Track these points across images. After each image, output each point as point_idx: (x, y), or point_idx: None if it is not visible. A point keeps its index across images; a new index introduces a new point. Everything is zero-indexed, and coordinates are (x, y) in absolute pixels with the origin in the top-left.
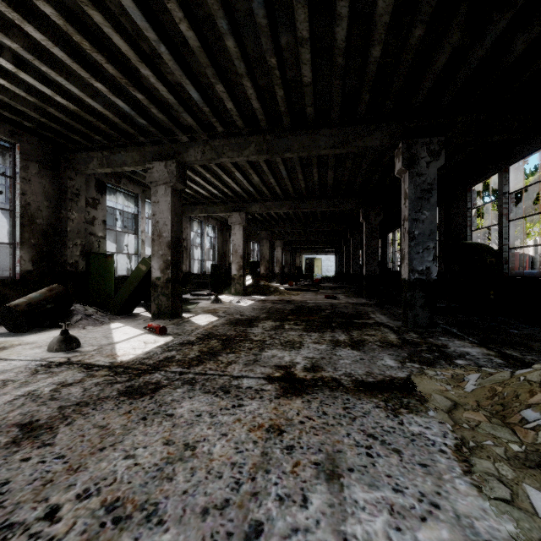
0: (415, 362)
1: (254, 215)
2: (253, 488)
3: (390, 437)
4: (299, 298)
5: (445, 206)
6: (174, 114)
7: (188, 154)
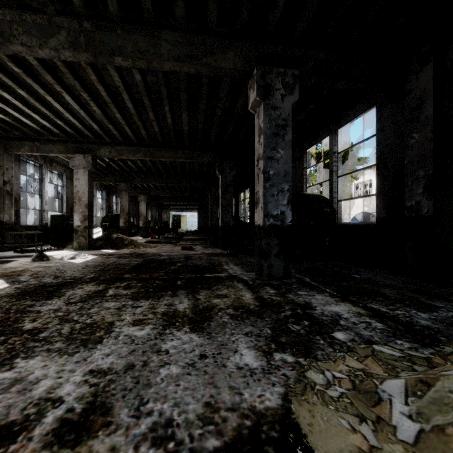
0: (285, 348)
1: (108, 163)
2: None
3: None
4: (154, 251)
5: None
6: None
7: None
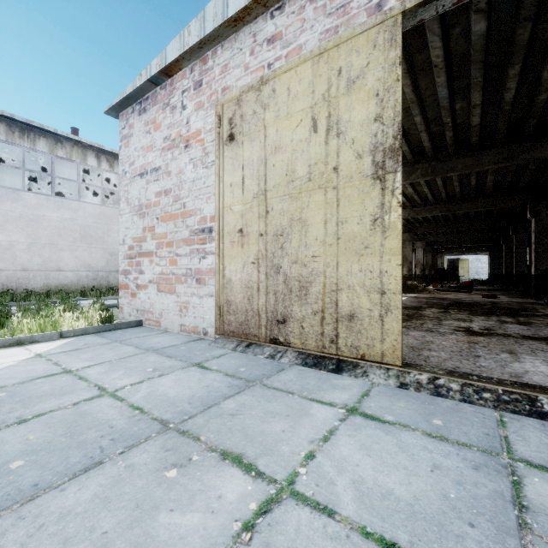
0: None
1: None
2: (470, 350)
3: (547, 350)
4: (452, 297)
5: None
6: None
7: None
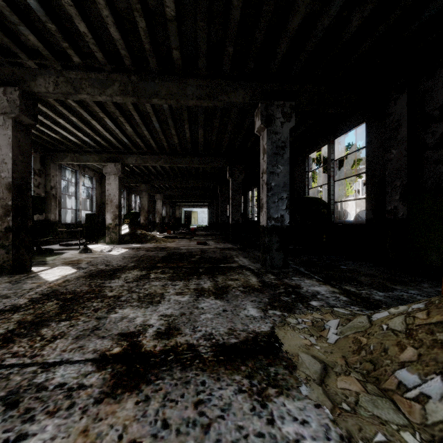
0: (276, 308)
1: (132, 168)
2: None
3: None
4: (174, 245)
5: (290, 169)
6: (10, 27)
7: (36, 83)
